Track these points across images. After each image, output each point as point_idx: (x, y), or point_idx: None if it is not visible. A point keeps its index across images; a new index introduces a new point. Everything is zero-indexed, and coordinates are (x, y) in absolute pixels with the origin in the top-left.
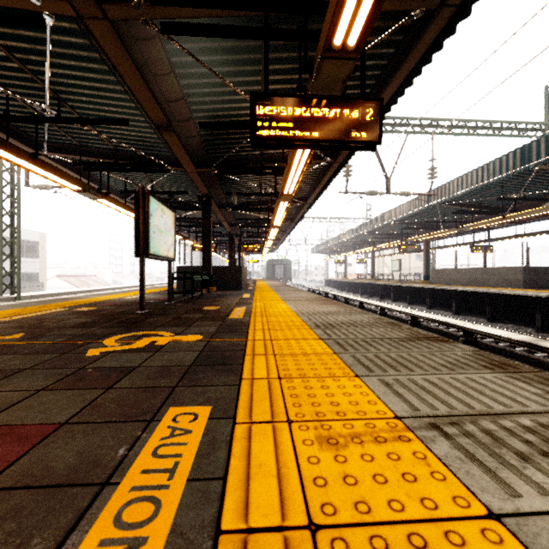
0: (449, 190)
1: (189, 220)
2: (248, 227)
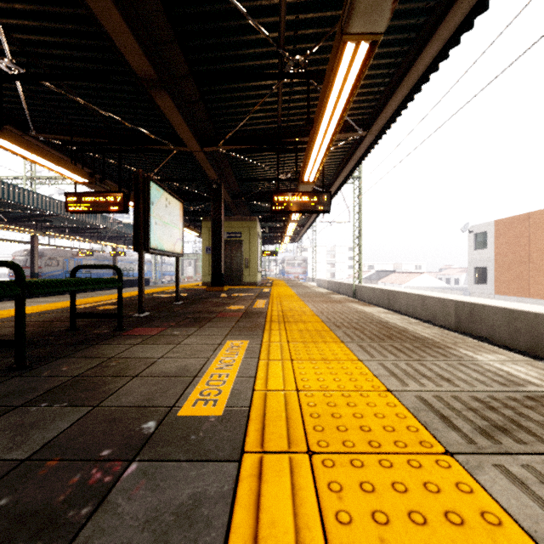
0: None
1: None
2: None
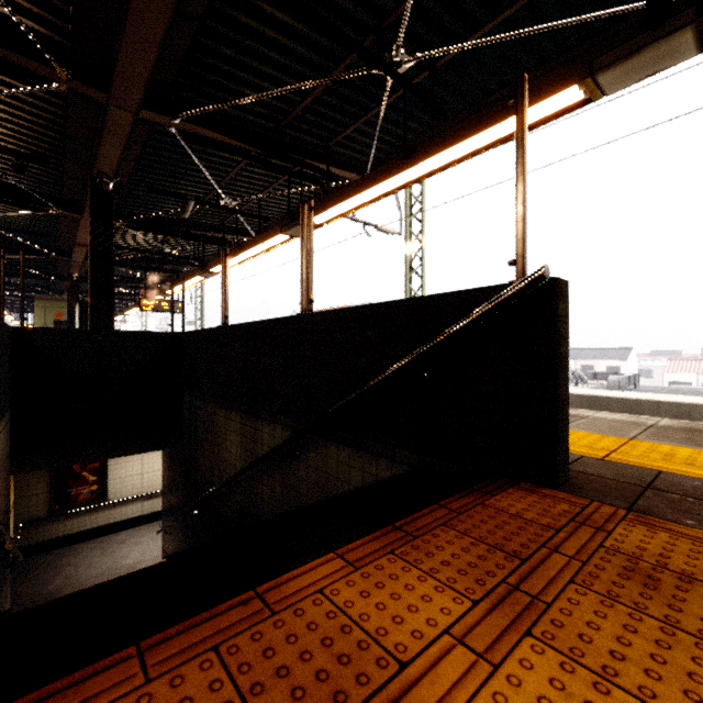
0: None
1: None
2: None
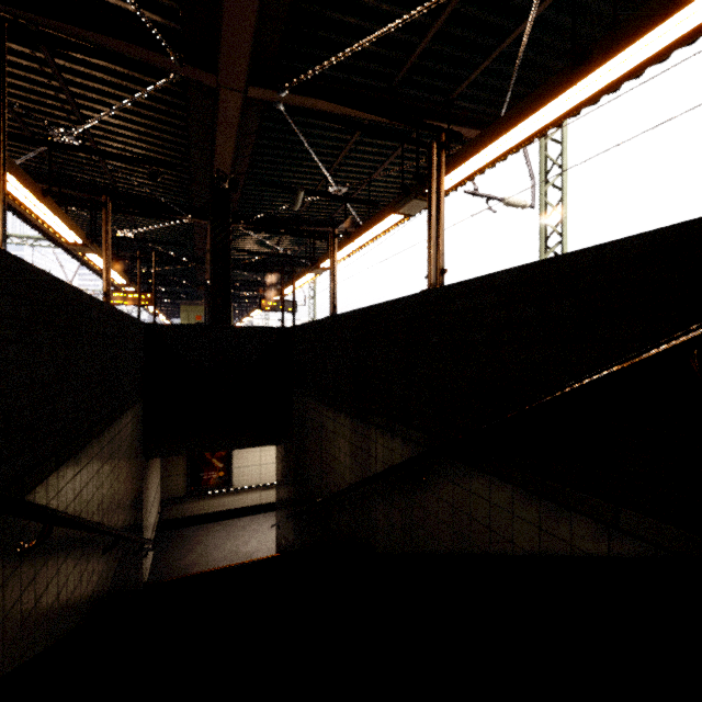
0: None
1: None
2: None
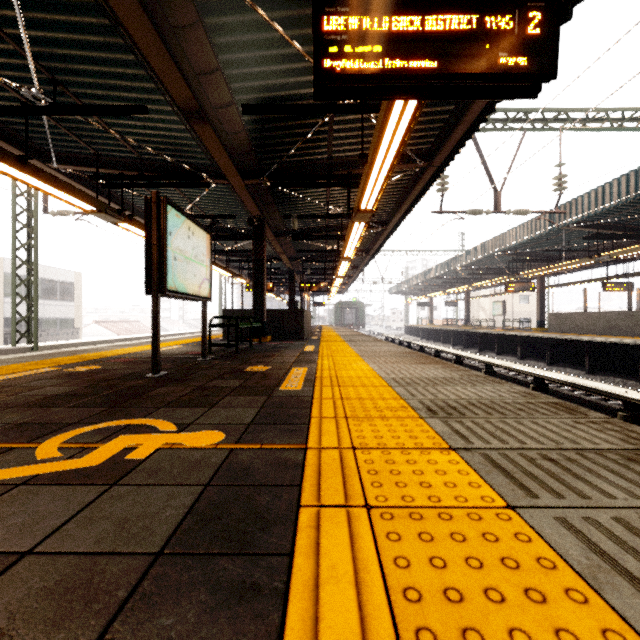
0: (582, 205)
1: (240, 253)
2: (312, 262)
